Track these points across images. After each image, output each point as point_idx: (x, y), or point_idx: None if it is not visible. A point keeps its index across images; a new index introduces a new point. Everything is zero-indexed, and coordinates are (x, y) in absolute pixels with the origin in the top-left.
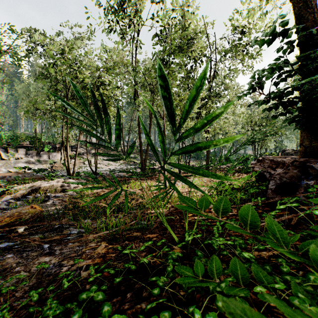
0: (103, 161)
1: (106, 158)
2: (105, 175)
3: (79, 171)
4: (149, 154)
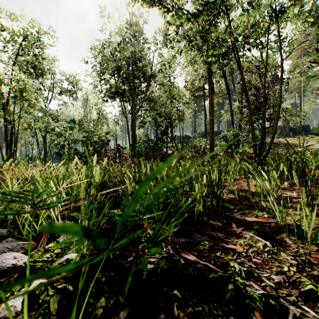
0: None
1: None
2: None
3: None
4: None
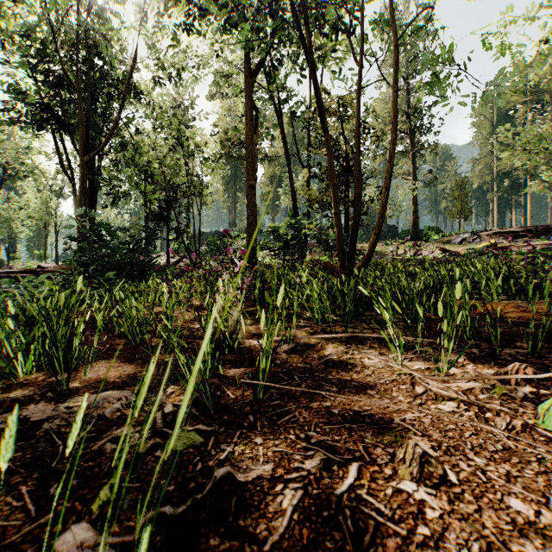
0: None
1: None
2: None
3: None
4: None
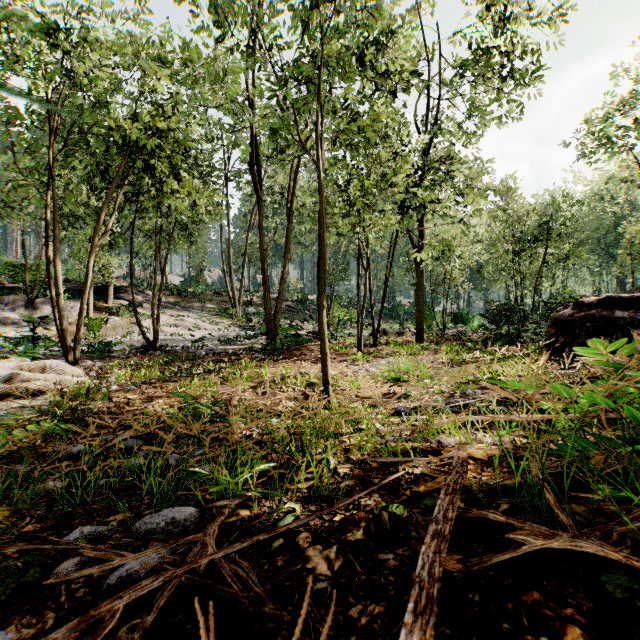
0: (184, 321)
1: (193, 315)
2: (177, 350)
3: (125, 341)
4: (289, 307)
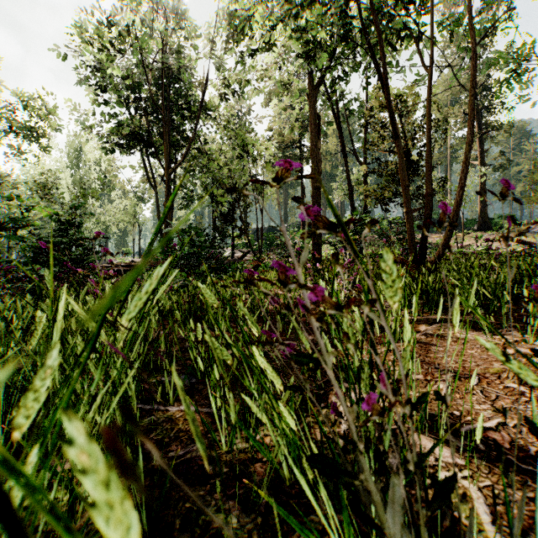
0: None
1: None
2: None
3: None
4: None
